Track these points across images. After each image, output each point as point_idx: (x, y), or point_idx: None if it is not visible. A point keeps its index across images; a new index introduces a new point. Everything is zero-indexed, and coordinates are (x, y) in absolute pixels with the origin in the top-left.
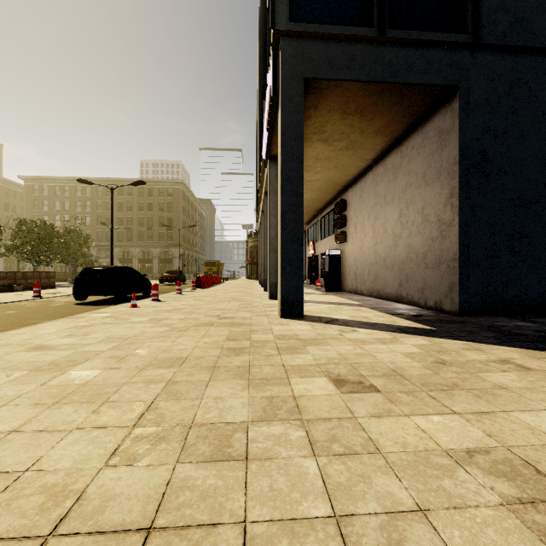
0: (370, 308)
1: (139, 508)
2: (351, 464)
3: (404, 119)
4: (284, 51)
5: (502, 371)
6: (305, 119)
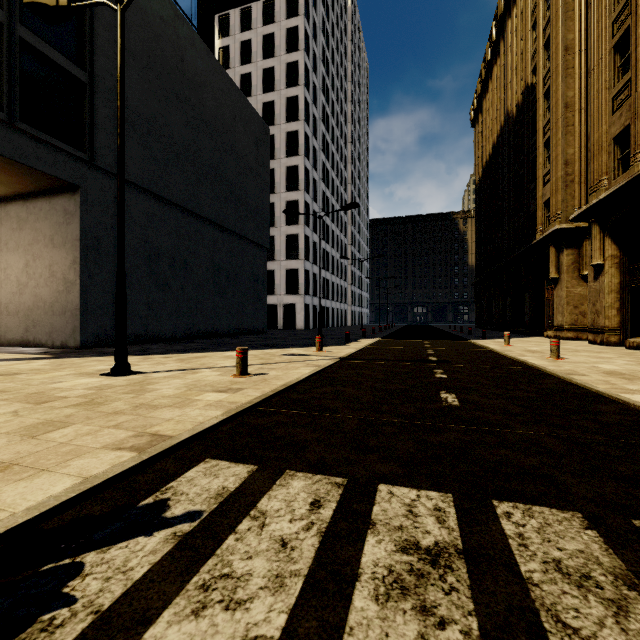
0: None
1: None
2: (25, 381)
3: (33, 185)
4: None
5: (92, 362)
6: None
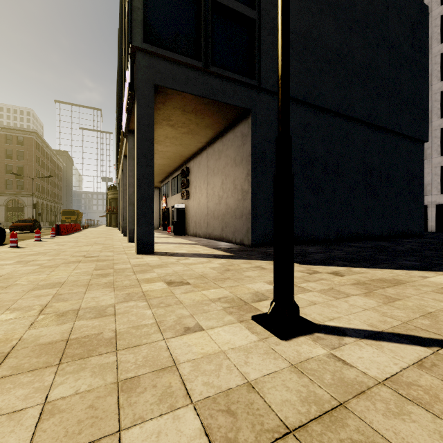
0: (202, 245)
1: (59, 336)
2: (167, 309)
3: (223, 121)
4: (140, 61)
5: (253, 271)
6: (157, 110)
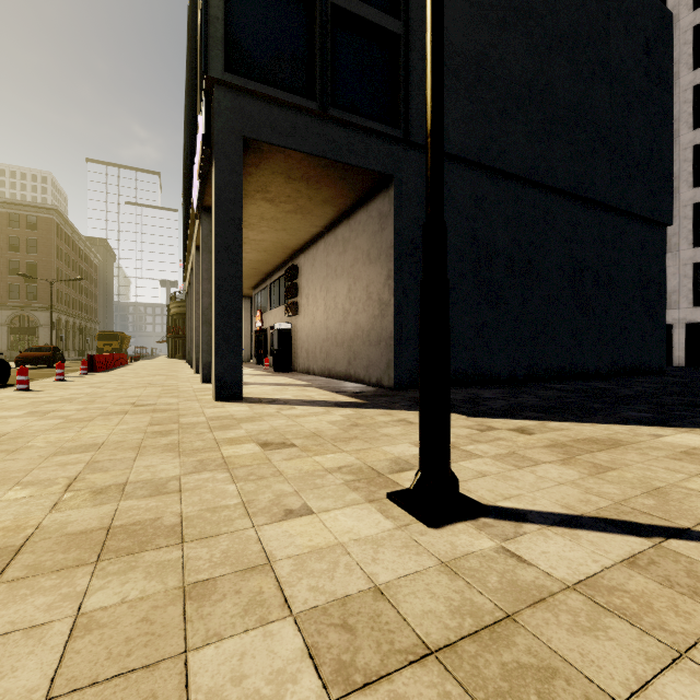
0: (317, 387)
1: (96, 522)
2: (260, 483)
3: (351, 194)
4: (220, 101)
5: (395, 426)
6: (246, 176)
